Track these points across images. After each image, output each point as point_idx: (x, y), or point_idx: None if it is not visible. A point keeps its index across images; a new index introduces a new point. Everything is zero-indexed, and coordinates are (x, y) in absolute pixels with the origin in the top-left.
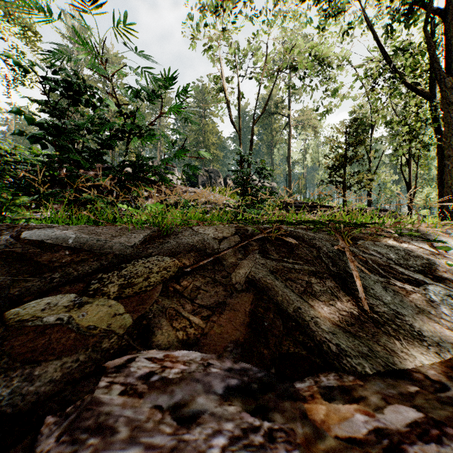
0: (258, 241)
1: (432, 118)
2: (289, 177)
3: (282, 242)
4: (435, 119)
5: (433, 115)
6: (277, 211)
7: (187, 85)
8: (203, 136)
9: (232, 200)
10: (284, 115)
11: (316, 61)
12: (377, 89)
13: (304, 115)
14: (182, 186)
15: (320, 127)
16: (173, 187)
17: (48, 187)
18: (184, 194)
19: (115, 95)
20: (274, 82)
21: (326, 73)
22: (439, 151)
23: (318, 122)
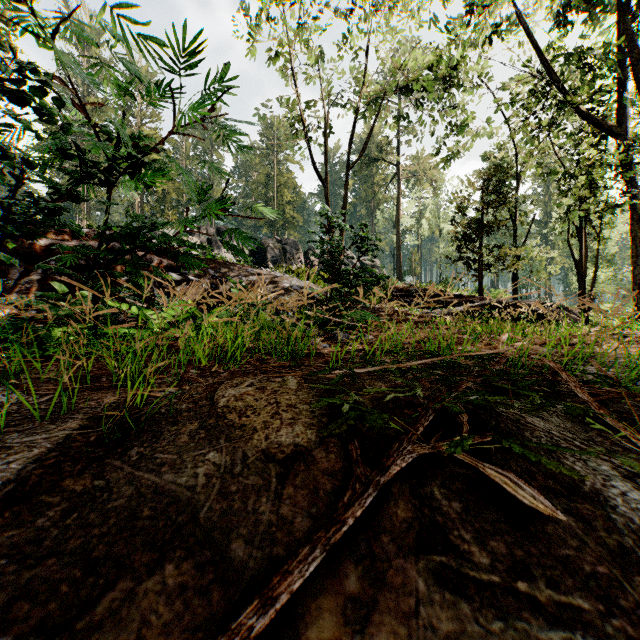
0: (404, 471)
1: (621, 165)
2: (398, 251)
3: (473, 469)
4: (628, 165)
5: (625, 160)
6: (385, 304)
7: (227, 67)
8: (274, 191)
9: (317, 288)
10: (390, 162)
11: (439, 83)
12: (532, 123)
13: (420, 162)
14: (240, 265)
15: (442, 181)
16: (225, 266)
17: (3, 268)
18: (241, 278)
19: (70, 82)
20: (378, 111)
21: (454, 100)
22: (634, 214)
23: (440, 173)
